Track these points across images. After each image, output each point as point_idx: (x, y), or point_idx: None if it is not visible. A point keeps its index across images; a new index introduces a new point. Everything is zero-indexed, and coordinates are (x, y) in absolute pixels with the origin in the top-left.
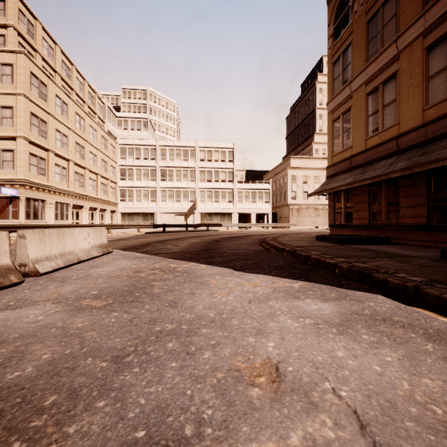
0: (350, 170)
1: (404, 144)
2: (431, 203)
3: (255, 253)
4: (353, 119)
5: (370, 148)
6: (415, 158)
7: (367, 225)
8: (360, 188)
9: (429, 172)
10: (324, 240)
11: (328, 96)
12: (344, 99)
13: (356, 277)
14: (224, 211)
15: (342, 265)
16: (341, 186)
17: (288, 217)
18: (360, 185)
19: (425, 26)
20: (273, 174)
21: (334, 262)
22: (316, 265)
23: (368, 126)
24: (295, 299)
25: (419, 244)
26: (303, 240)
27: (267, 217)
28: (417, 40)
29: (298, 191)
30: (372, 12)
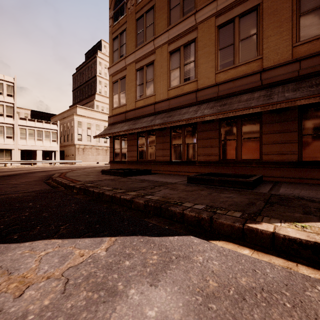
0: (126, 121)
1: (158, 109)
2: (171, 148)
3: (37, 196)
4: (127, 84)
5: (138, 108)
6: (166, 118)
7: (136, 161)
8: (131, 135)
9: (170, 128)
10: (109, 174)
11: (109, 63)
12: (121, 68)
13: (153, 212)
14: (1, 147)
15: (139, 201)
16: (120, 131)
17: (74, 155)
18: (132, 133)
19: (169, 38)
20: (61, 118)
21: (130, 198)
22: (111, 202)
23: (137, 92)
24: (112, 303)
25: (166, 173)
26: (91, 175)
27: (54, 154)
28: (165, 45)
29: (83, 134)
30: (139, 14)
